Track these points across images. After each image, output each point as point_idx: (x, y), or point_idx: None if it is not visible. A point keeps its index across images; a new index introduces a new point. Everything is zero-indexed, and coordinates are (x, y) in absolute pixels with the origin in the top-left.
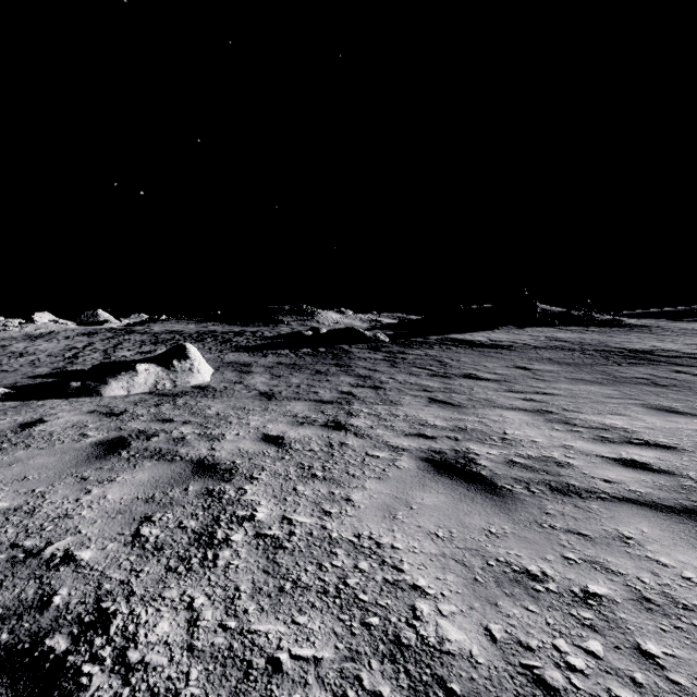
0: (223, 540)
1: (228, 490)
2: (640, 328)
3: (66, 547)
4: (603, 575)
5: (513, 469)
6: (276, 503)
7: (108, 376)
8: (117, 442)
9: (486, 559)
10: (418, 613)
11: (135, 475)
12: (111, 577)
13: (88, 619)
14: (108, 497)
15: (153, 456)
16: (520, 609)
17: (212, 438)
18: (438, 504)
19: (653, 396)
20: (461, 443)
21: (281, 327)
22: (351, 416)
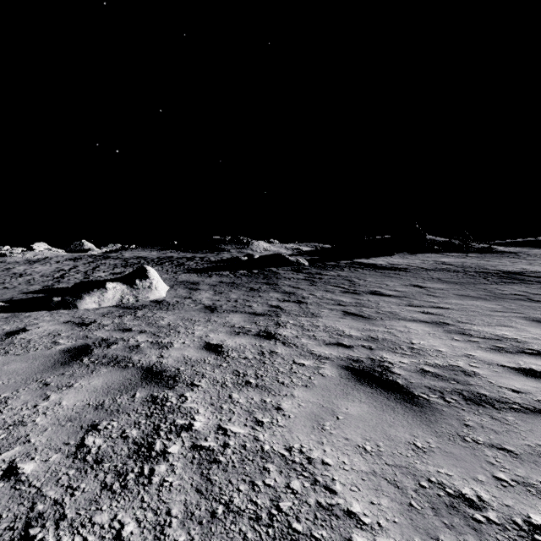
0: (161, 452)
1: (170, 397)
2: (510, 254)
3: (12, 458)
4: None
5: (426, 378)
6: (212, 411)
7: (83, 292)
8: (81, 349)
9: (417, 479)
10: None
11: (91, 381)
12: (46, 496)
13: None
14: (63, 403)
15: (109, 363)
16: None
17: (162, 346)
18: (362, 414)
19: (532, 310)
20: (375, 352)
21: (223, 253)
22: (279, 327)
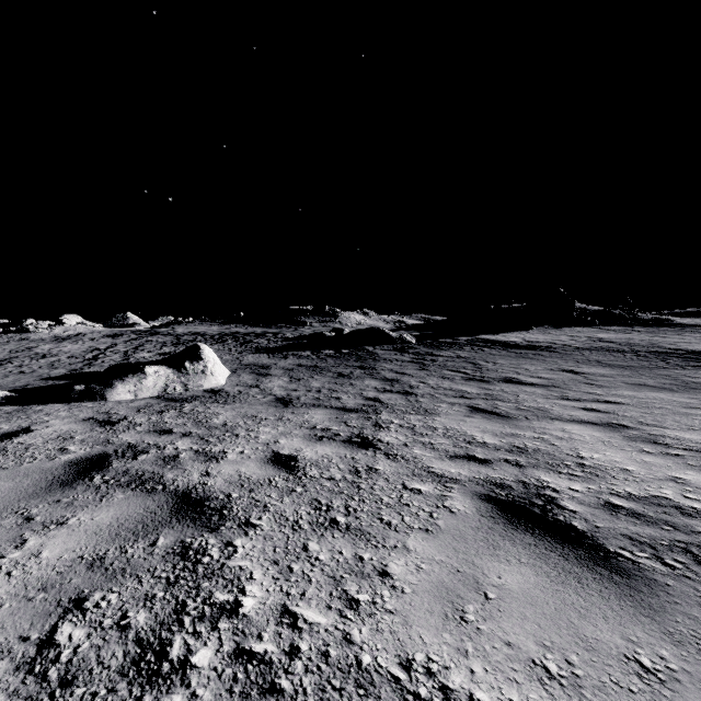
0: (179, 664)
1: (210, 547)
2: (693, 327)
3: None
4: None
5: (619, 519)
6: (275, 577)
7: (114, 378)
8: (95, 461)
9: None
10: None
11: (96, 514)
12: None
13: None
14: (42, 554)
15: (129, 484)
16: None
17: (211, 457)
18: (527, 590)
19: None
20: (527, 471)
21: (303, 328)
22: (379, 429)
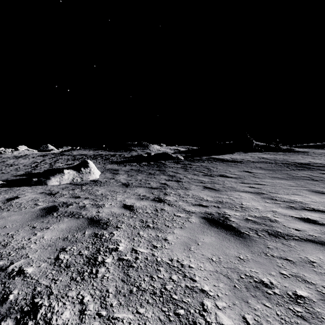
0: (101, 262)
1: (105, 234)
2: (303, 152)
3: (20, 265)
4: (304, 284)
5: (248, 223)
6: (129, 241)
7: (50, 175)
8: (52, 208)
9: (239, 274)
10: (205, 307)
11: (59, 225)
12: (41, 283)
13: (26, 309)
14: (44, 237)
15: (69, 215)
16: (261, 305)
17: (98, 206)
18: (211, 242)
19: (313, 186)
20: (221, 209)
21: (133, 152)
22: (166, 195)
